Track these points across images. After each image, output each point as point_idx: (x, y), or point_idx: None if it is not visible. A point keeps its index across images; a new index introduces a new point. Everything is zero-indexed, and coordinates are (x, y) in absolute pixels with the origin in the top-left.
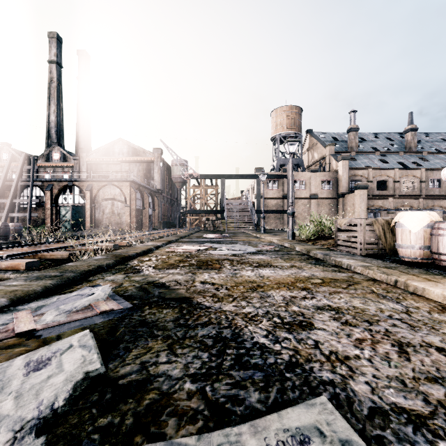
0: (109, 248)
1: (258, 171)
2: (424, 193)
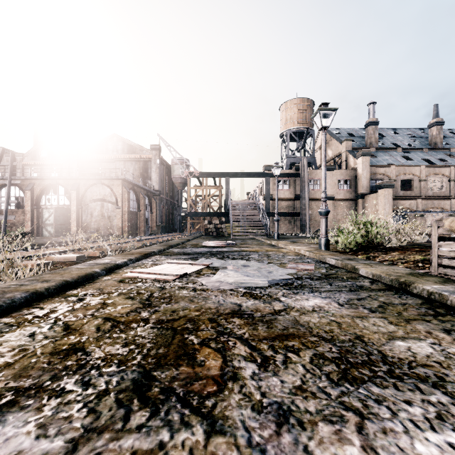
0: (69, 261)
1: (267, 168)
2: (453, 193)
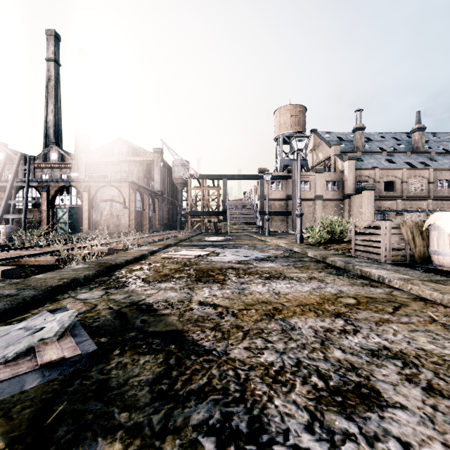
0: (103, 252)
1: (262, 171)
2: (432, 194)
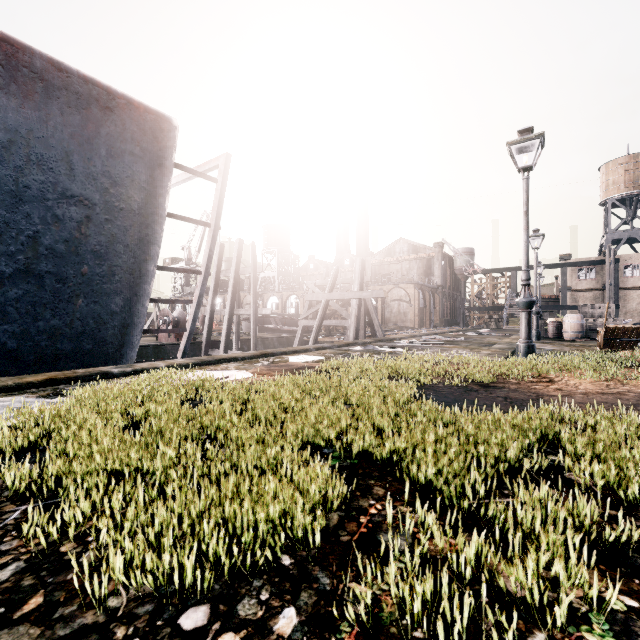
0: None
1: (563, 258)
2: None
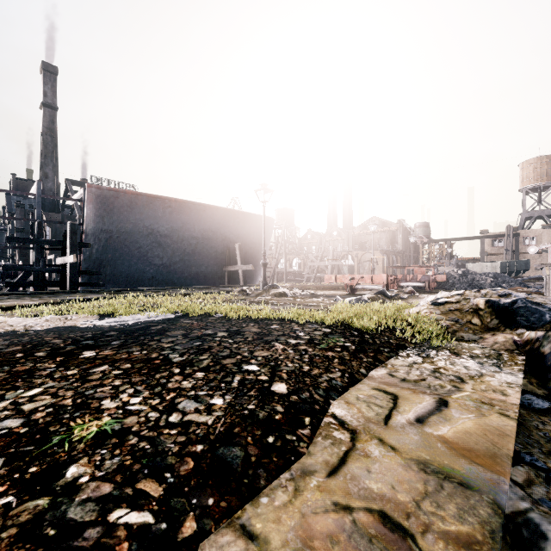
0: None
1: (482, 233)
2: None
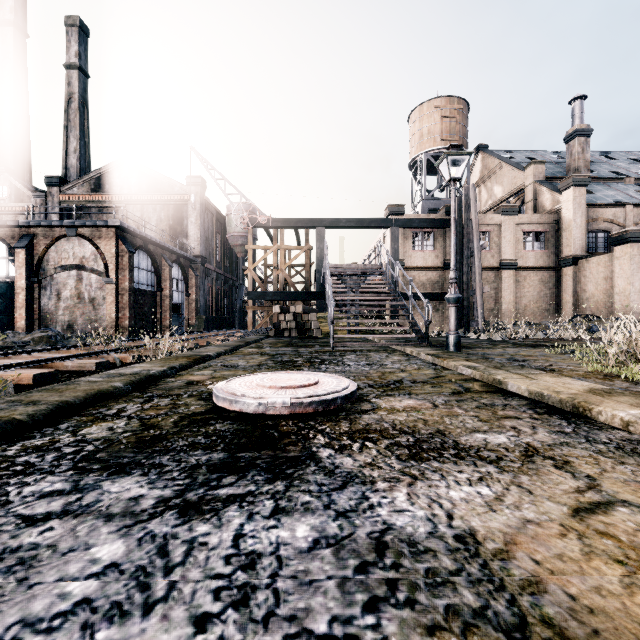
0: None
1: (394, 211)
2: None
